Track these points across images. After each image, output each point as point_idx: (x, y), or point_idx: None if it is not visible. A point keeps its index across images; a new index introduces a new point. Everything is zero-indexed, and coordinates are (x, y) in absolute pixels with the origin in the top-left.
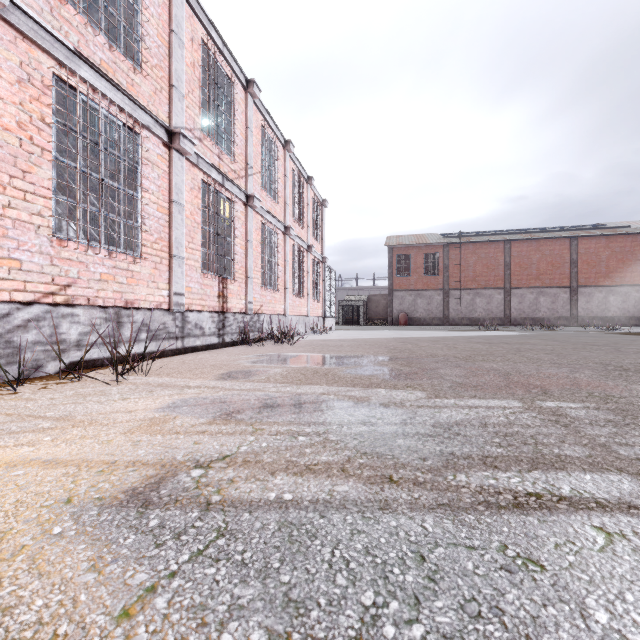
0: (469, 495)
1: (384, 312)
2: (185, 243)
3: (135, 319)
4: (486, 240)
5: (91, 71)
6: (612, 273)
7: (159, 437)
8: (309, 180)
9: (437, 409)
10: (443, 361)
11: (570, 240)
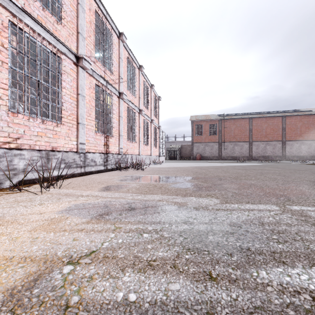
0: (275, 295)
1: (189, 153)
2: (86, 116)
3: (57, 157)
4: (240, 117)
5: (31, 20)
6: (303, 134)
7: (52, 234)
8: (152, 86)
9: (229, 211)
10: (224, 179)
11: (282, 117)
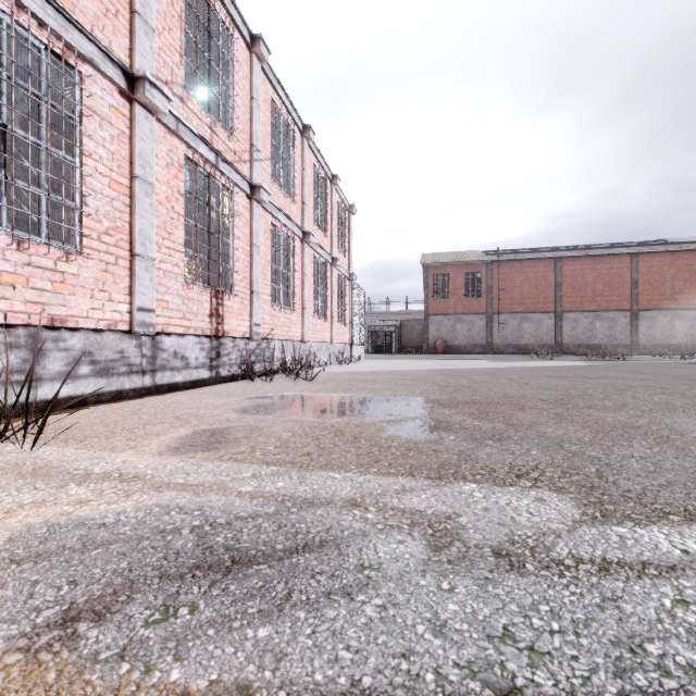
0: None
1: (419, 339)
2: (157, 239)
3: (68, 345)
4: (535, 257)
5: None
6: (678, 295)
7: None
8: (333, 179)
9: (661, 582)
10: (531, 408)
11: (630, 257)
